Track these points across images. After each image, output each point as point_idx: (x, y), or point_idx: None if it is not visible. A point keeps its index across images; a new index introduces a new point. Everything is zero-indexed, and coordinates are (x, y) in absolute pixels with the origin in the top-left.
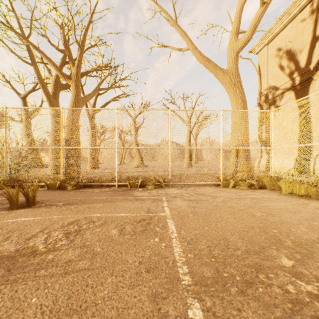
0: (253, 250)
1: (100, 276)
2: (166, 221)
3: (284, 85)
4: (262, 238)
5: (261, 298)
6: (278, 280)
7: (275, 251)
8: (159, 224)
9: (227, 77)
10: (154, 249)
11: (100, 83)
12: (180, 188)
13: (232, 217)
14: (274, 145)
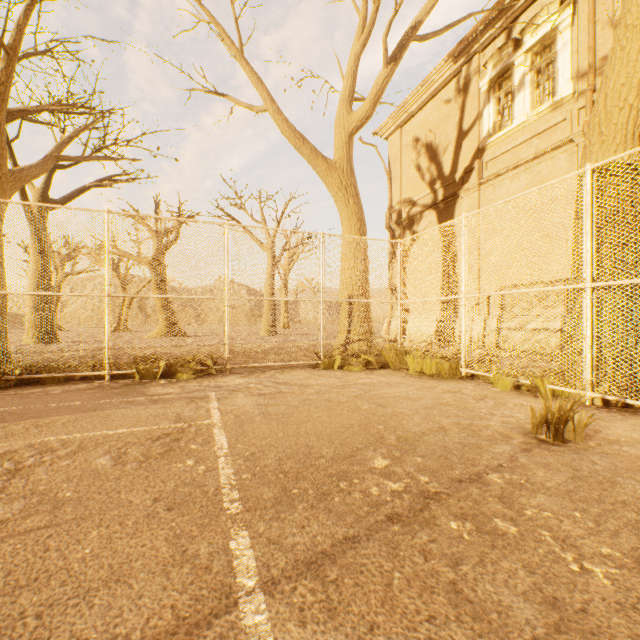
0: (342, 455)
1: (75, 533)
2: (212, 431)
3: (424, 200)
4: (361, 438)
5: (335, 508)
6: (363, 485)
7: (371, 453)
8: (197, 439)
9: (334, 173)
10: (185, 478)
11: (64, 145)
12: (247, 375)
13: (325, 415)
14: (410, 297)
